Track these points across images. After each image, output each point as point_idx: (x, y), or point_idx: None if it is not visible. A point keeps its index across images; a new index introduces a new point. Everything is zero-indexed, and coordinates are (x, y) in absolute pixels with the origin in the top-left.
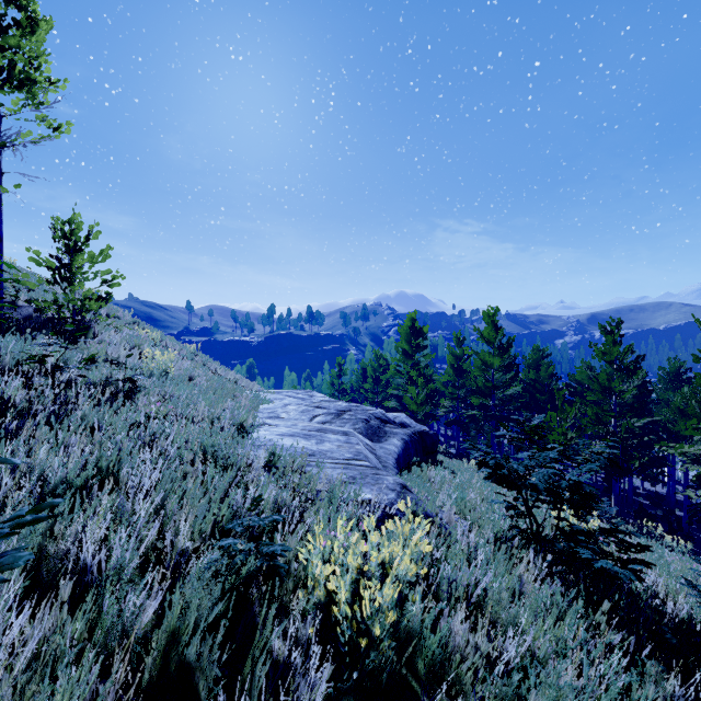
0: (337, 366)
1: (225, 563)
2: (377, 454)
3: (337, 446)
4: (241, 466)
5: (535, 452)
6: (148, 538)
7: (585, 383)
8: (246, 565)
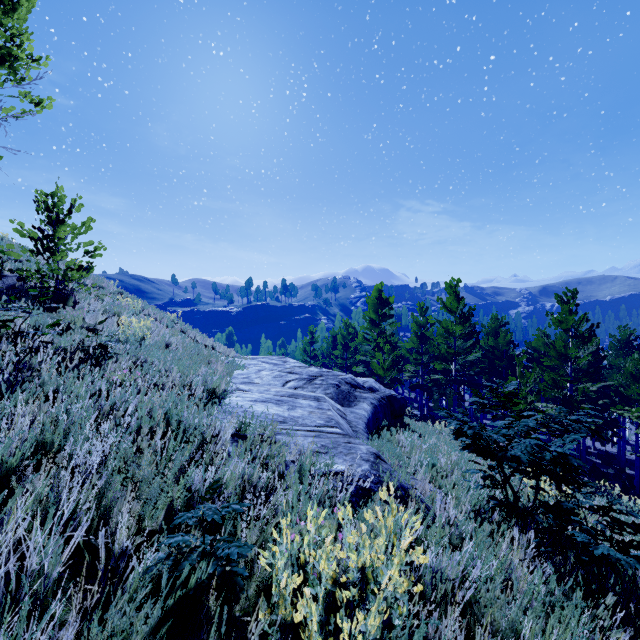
0: (309, 334)
1: (164, 577)
2: (348, 418)
3: (309, 412)
4: (206, 437)
5: (509, 420)
6: (74, 539)
7: (541, 350)
8: (196, 572)
